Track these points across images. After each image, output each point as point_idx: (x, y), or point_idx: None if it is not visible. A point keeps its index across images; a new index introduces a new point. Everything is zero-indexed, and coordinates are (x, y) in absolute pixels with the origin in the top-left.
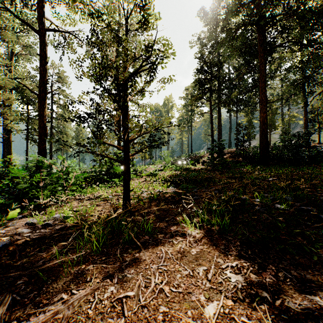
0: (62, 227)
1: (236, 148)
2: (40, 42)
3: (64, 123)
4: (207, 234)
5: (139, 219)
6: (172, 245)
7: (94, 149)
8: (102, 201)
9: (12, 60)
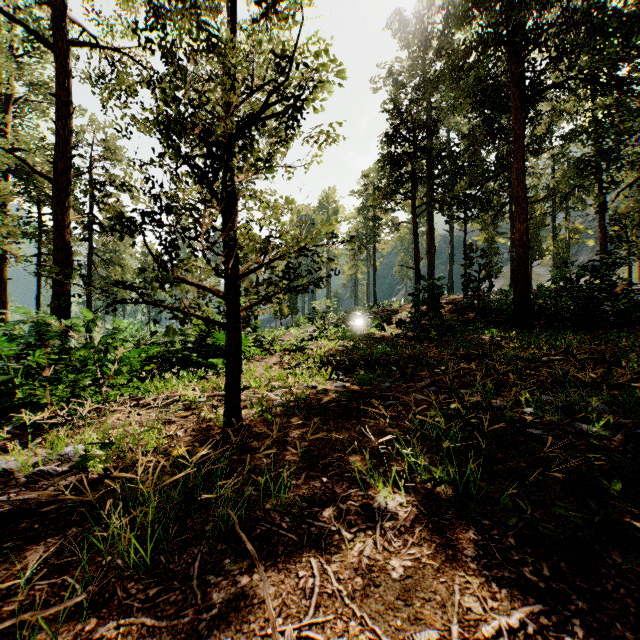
0: (74, 483)
1: (464, 294)
2: (56, 68)
3: (118, 242)
4: (427, 510)
5: (260, 461)
6: (338, 545)
7: (154, 295)
8: (181, 412)
9: (9, 112)
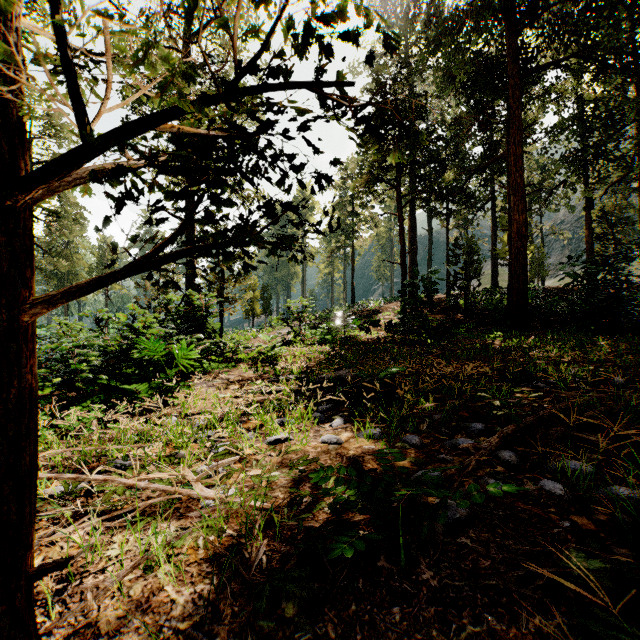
0: None
1: (447, 294)
2: None
3: (65, 233)
4: None
5: None
6: None
7: None
8: None
9: None
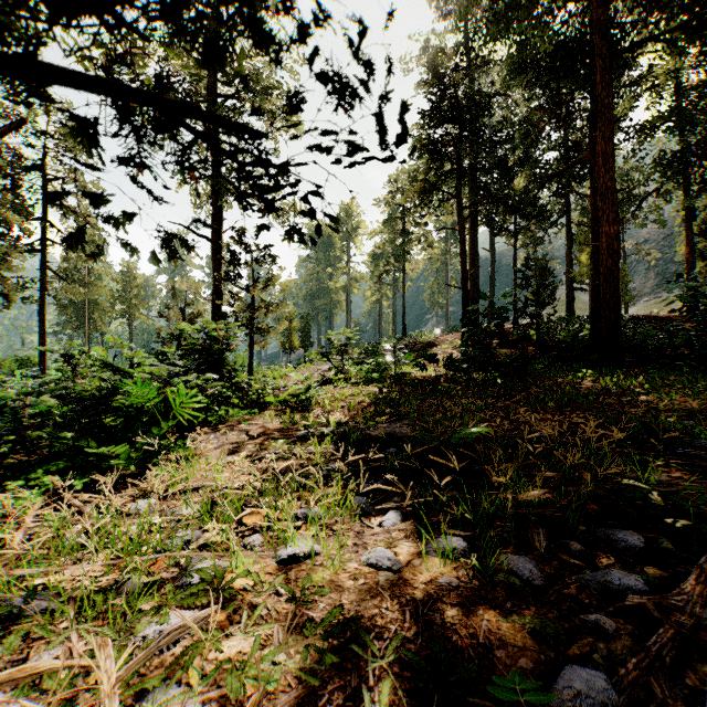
0: None
1: (514, 323)
2: None
3: (83, 257)
4: None
5: None
6: None
7: None
8: None
9: None
